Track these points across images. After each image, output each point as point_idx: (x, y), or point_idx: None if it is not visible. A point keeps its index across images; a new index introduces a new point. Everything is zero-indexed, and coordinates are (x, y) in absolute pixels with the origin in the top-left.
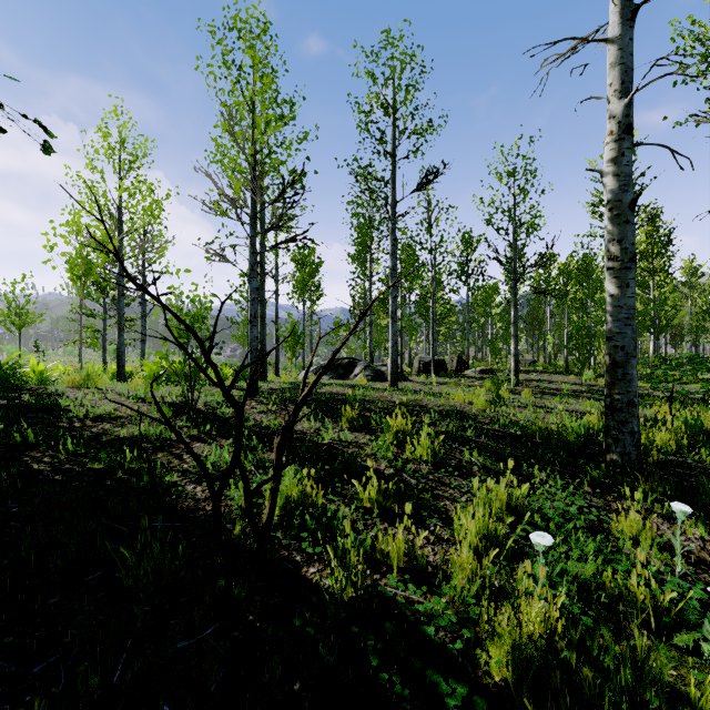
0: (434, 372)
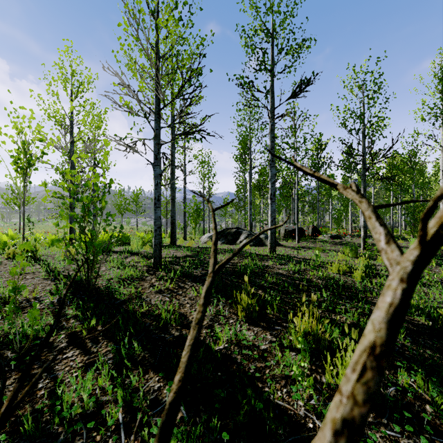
0: (298, 238)
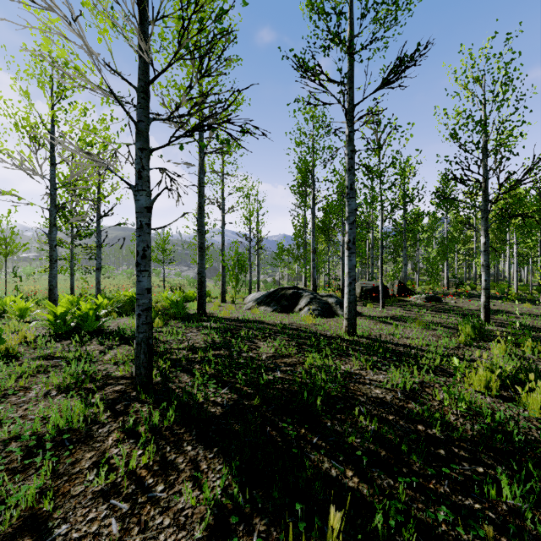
0: (383, 302)
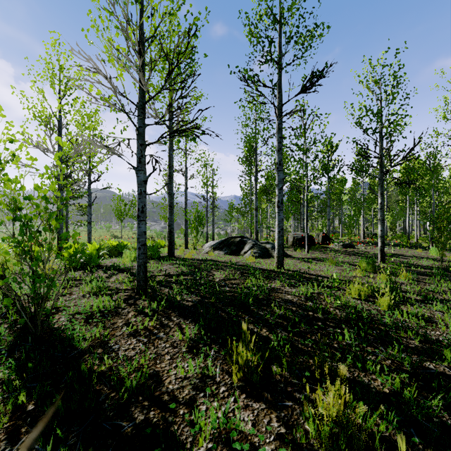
0: (308, 248)
